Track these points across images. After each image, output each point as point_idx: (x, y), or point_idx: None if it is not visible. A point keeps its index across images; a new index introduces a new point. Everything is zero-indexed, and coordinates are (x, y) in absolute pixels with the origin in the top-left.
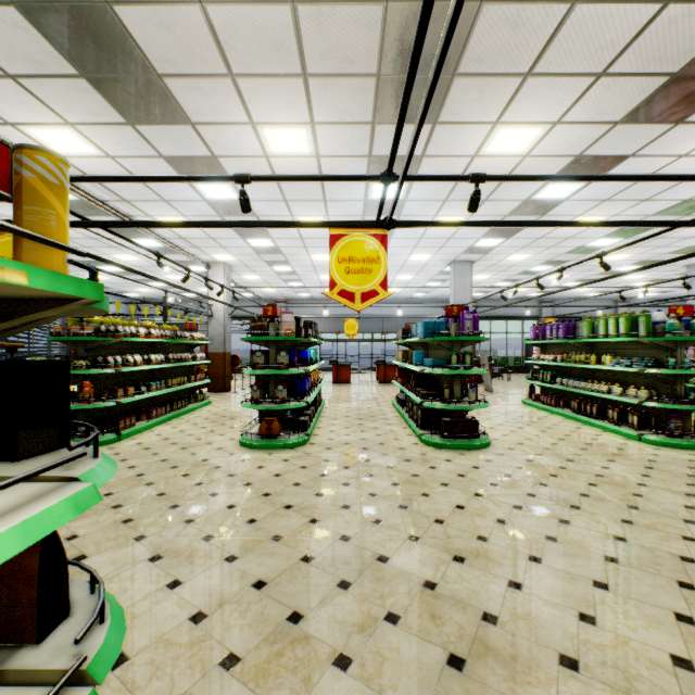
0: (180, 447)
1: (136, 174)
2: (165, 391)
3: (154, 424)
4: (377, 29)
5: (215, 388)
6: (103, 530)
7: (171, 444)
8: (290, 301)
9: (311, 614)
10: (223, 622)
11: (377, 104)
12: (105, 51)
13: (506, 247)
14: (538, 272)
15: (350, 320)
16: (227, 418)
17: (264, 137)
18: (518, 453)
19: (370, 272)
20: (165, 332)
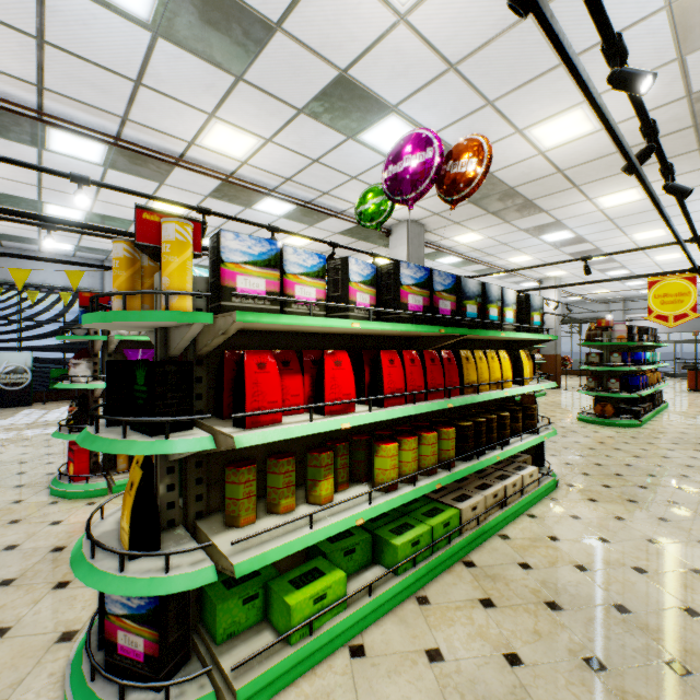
0: None
1: (501, 241)
2: None
3: None
4: (690, 135)
5: None
6: None
7: None
8: (628, 299)
9: (627, 476)
10: (579, 467)
11: None
12: (504, 202)
13: None
14: None
15: None
16: (562, 405)
17: (598, 202)
18: None
19: (681, 302)
20: None
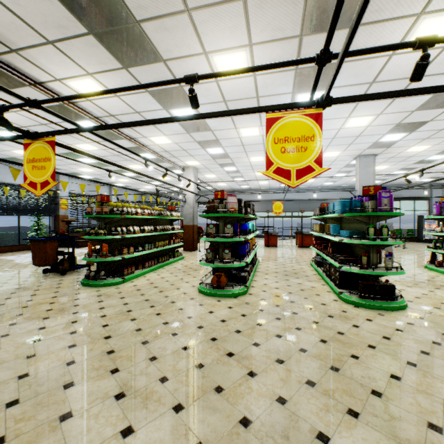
0: (159, 290)
1: (133, 107)
2: (153, 250)
3: (146, 271)
4: None
5: (187, 248)
6: (92, 359)
7: (153, 287)
8: (235, 191)
9: None
10: None
11: (305, 15)
12: (100, 7)
13: (408, 140)
14: (433, 160)
15: (277, 203)
16: (192, 270)
17: (214, 64)
18: (439, 318)
19: (305, 149)
20: (154, 212)
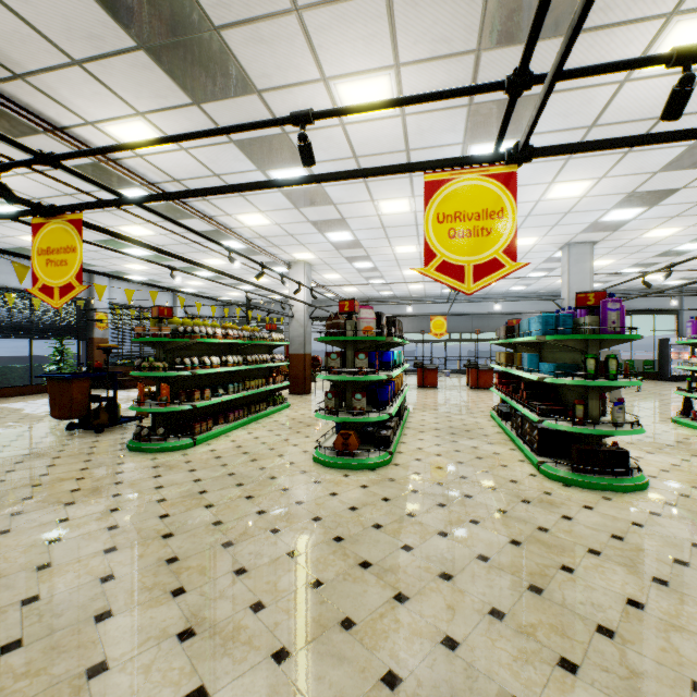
0: (251, 459)
1: (210, 167)
2: (242, 394)
3: (231, 428)
4: None
5: (295, 390)
6: (142, 571)
7: (242, 454)
8: (371, 300)
9: None
10: None
11: (486, 17)
12: (156, 5)
13: (646, 219)
14: (686, 251)
15: (437, 318)
16: (303, 425)
17: (338, 97)
18: None
19: (489, 232)
20: (243, 333)
